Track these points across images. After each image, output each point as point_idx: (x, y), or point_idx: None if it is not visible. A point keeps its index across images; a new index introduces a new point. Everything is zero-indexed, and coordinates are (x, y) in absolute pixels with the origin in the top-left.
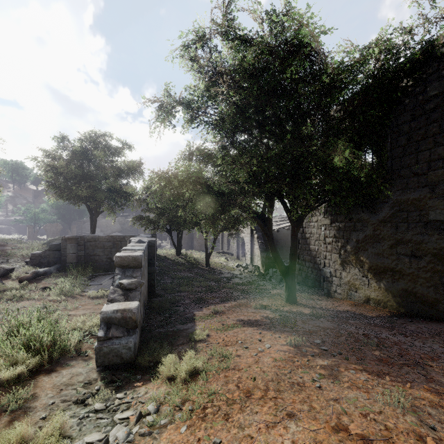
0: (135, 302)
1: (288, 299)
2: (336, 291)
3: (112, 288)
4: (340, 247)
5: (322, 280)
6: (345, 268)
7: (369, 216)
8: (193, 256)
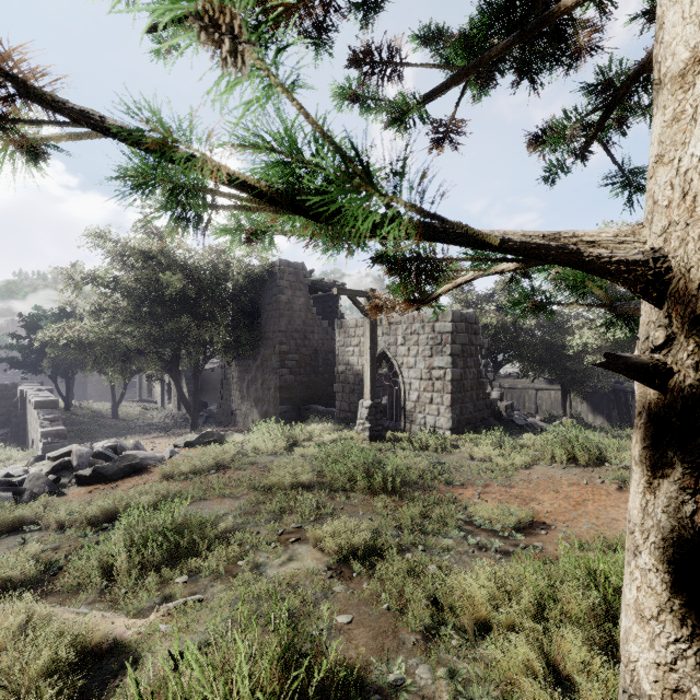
0: (62, 426)
1: (192, 428)
2: (239, 421)
3: (41, 421)
4: (241, 386)
5: (231, 414)
6: (243, 401)
7: (254, 363)
8: (92, 407)
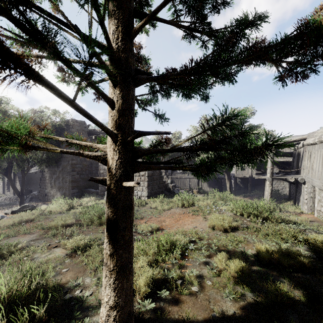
0: None
1: (20, 204)
2: (49, 199)
3: None
4: (51, 181)
5: (45, 195)
6: (52, 189)
7: (58, 169)
8: None
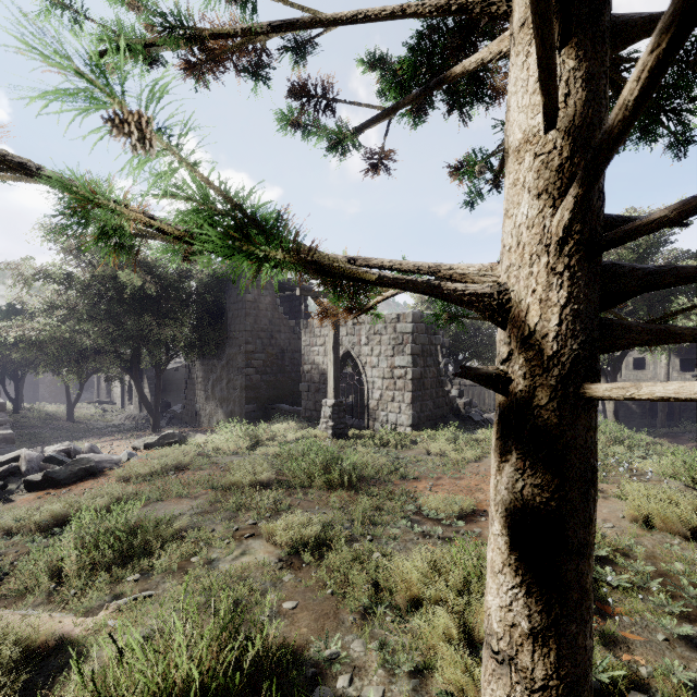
0: (10, 430)
1: (153, 430)
2: (203, 422)
3: None
4: (206, 385)
5: (195, 414)
6: (208, 402)
7: (219, 362)
8: (45, 409)
